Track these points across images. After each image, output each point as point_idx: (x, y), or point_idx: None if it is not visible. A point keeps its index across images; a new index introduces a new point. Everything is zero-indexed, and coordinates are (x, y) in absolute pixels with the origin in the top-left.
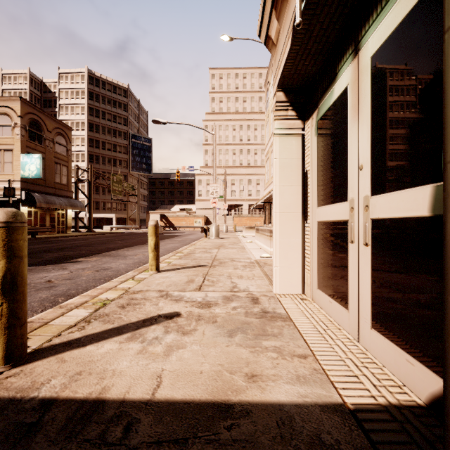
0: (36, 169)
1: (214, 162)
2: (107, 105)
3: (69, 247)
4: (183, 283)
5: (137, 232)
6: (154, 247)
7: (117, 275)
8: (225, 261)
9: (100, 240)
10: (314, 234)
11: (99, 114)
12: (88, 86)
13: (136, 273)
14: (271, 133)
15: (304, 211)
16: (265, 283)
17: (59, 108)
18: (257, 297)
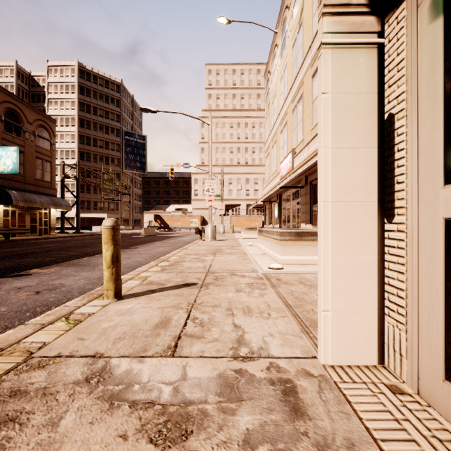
0: (13, 163)
1: (210, 155)
2: (99, 100)
3: (37, 251)
4: (149, 330)
5: (129, 233)
6: (111, 261)
7: (61, 300)
8: (222, 275)
9: (82, 242)
10: (429, 248)
11: (90, 110)
12: (78, 80)
13: (81, 303)
14: (272, 125)
15: (383, 198)
16: (293, 329)
17: (48, 103)
18: (293, 382)
